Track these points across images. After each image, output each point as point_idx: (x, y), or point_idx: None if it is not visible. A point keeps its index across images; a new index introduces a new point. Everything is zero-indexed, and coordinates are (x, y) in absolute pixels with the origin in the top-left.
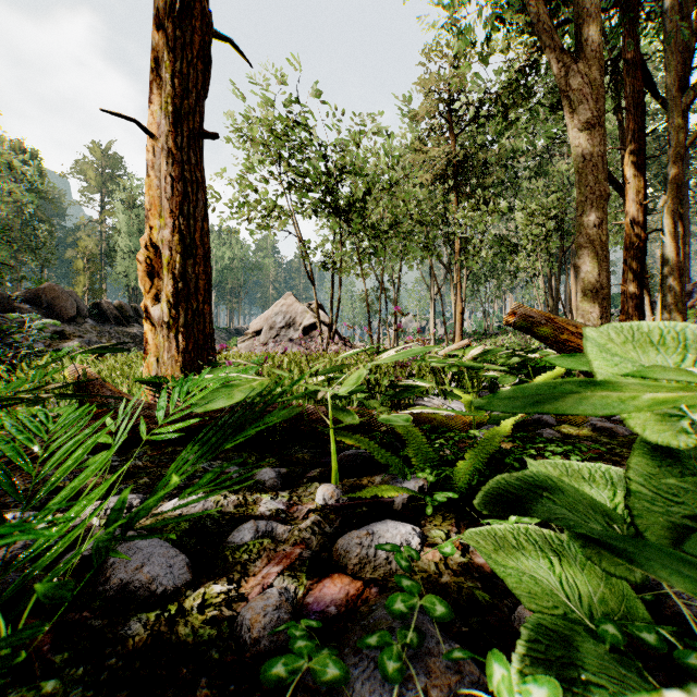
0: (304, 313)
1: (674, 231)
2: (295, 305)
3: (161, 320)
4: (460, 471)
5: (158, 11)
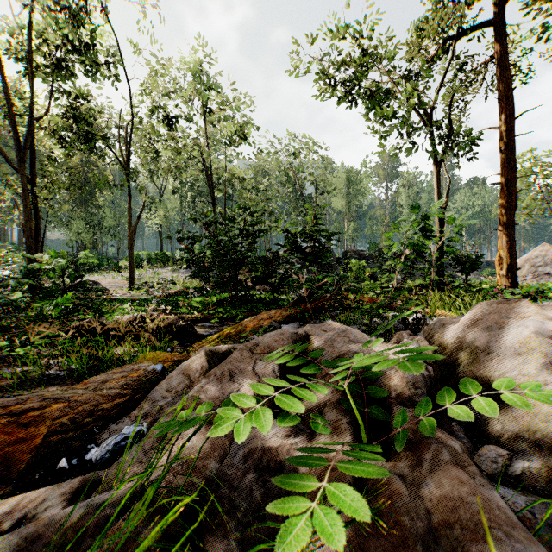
0: None
1: None
2: (550, 250)
3: (503, 275)
4: None
5: (501, 199)
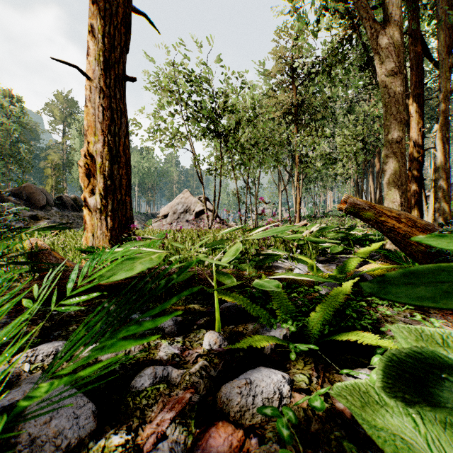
0: (196, 203)
1: (443, 148)
2: (190, 198)
3: (95, 207)
4: (312, 320)
5: None
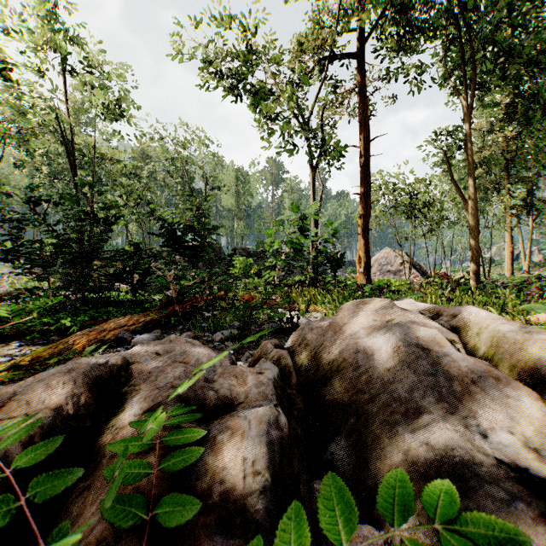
0: (396, 257)
1: None
2: (391, 253)
3: (361, 272)
4: None
5: (360, 208)
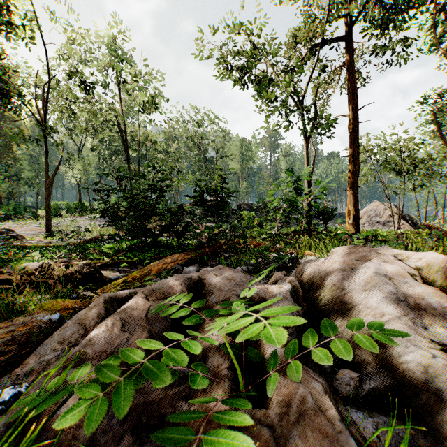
0: (385, 209)
1: None
2: (380, 206)
3: (350, 223)
4: None
5: (349, 168)
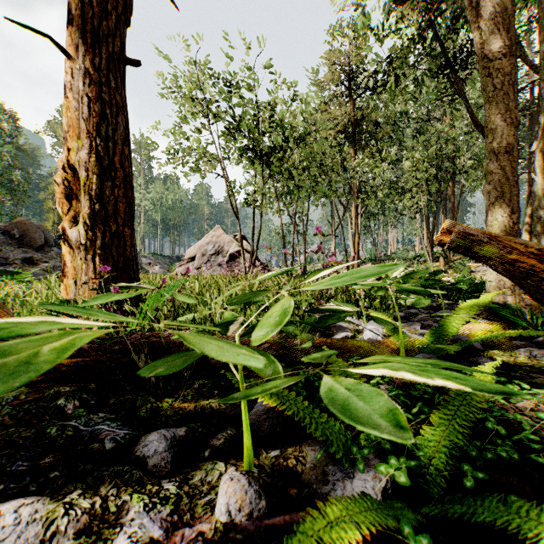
0: (230, 242)
1: None
2: (223, 236)
3: (78, 242)
4: (427, 443)
5: None
